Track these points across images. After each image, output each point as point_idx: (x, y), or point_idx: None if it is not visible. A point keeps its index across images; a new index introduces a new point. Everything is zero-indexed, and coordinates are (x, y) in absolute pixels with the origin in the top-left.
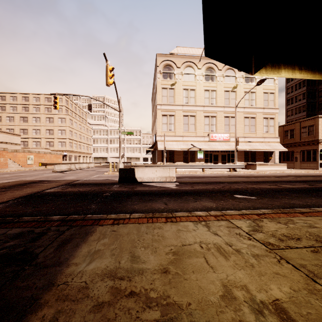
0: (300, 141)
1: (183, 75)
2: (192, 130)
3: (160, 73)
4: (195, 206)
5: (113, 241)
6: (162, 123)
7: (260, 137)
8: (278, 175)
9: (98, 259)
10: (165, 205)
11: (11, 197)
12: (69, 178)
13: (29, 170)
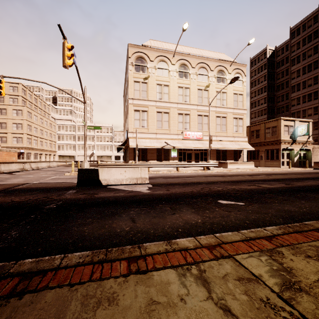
0: (264, 140)
1: (156, 70)
2: (166, 127)
3: (132, 65)
4: (175, 222)
5: None
6: (134, 119)
7: (230, 136)
8: (250, 173)
9: None
10: (132, 222)
11: None
12: (13, 182)
13: None
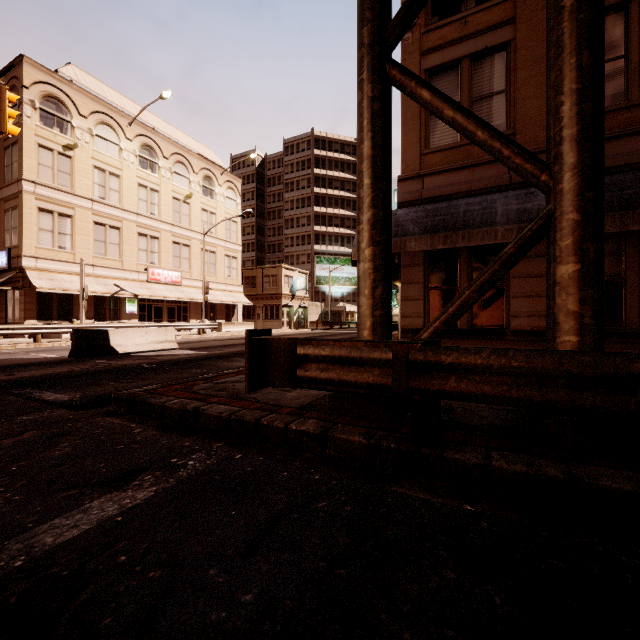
0: (263, 293)
1: (94, 137)
2: (114, 255)
3: (32, 106)
4: None
5: None
6: (40, 228)
7: (222, 283)
8: None
9: None
10: None
11: None
12: None
13: None
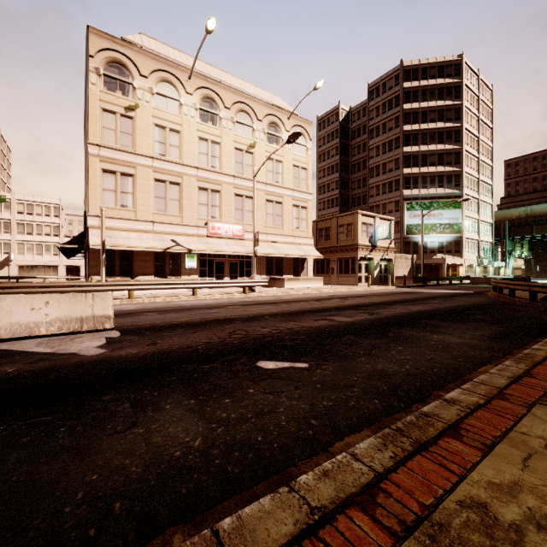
0: (337, 244)
1: (154, 96)
2: (174, 211)
3: (97, 73)
4: (117, 469)
5: None
6: (104, 188)
7: (289, 235)
8: (318, 296)
9: None
10: None
11: None
12: None
13: None
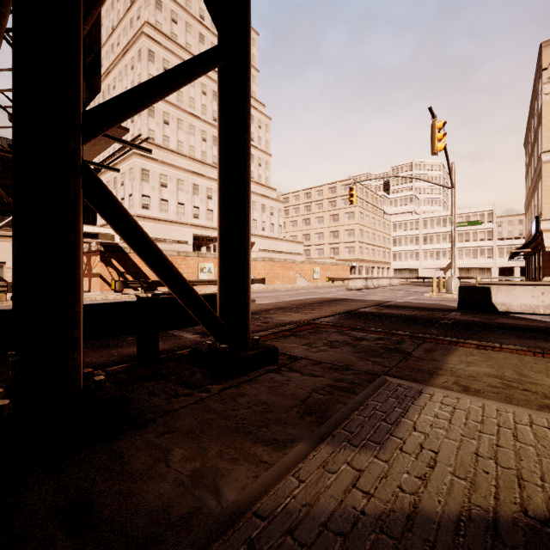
0: None
1: None
2: None
3: None
4: None
5: (486, 360)
6: None
7: None
8: None
9: (476, 367)
10: None
11: (333, 312)
12: (375, 299)
13: (317, 286)
